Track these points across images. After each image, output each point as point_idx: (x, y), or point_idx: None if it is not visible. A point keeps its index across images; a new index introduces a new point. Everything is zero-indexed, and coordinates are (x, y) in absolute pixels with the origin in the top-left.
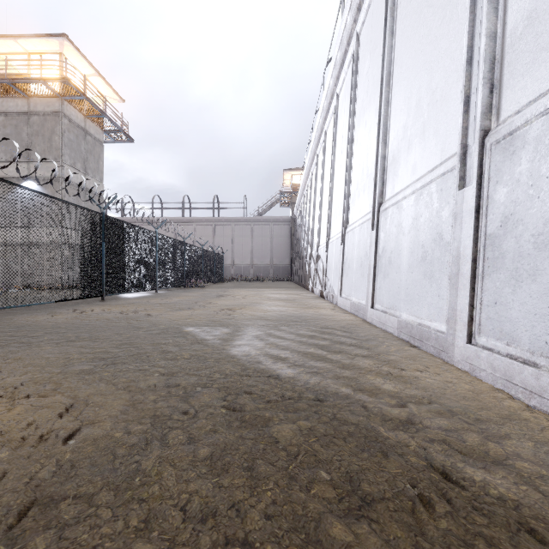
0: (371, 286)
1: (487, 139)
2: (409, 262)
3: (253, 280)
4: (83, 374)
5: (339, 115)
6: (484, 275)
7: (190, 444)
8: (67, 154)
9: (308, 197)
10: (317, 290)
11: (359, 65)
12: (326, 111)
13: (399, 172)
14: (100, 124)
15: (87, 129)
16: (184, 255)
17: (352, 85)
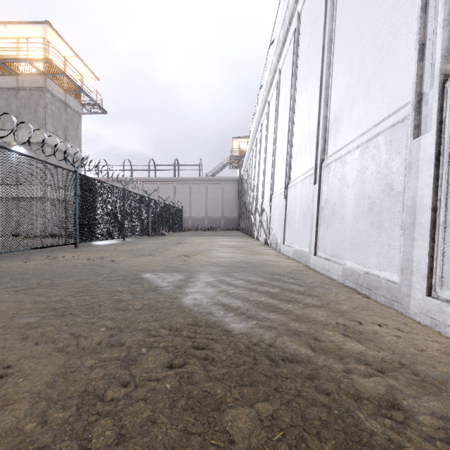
0: (314, 235)
1: (448, 83)
2: (354, 212)
3: (207, 230)
4: (26, 329)
5: (281, 87)
6: (446, 225)
7: (117, 446)
8: (50, 123)
9: (253, 160)
10: (262, 238)
11: (300, 40)
12: (269, 84)
13: (341, 130)
14: (79, 99)
15: (67, 102)
16: (149, 208)
17: (294, 58)
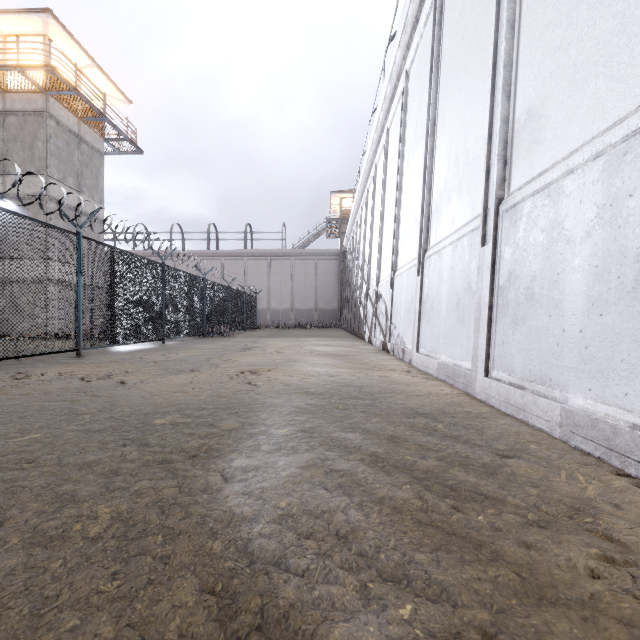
0: (484, 338)
1: None
2: (591, 293)
3: (293, 327)
4: None
5: (409, 98)
6: None
7: None
8: (54, 166)
9: (362, 222)
10: (378, 341)
11: (446, 9)
12: (389, 99)
13: (546, 134)
14: (100, 131)
15: (82, 135)
16: (204, 295)
17: (435, 41)
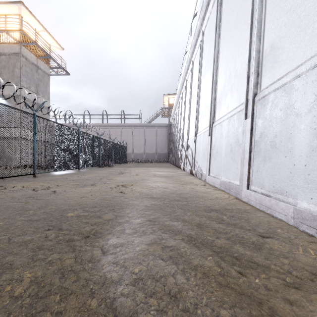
0: (247, 168)
1: None
2: (312, 144)
3: (145, 162)
4: None
5: (204, 45)
6: None
7: None
8: (24, 81)
9: (179, 109)
10: (188, 169)
11: None
12: (193, 46)
13: (282, 57)
14: (48, 63)
15: (39, 65)
16: (100, 146)
17: (218, 14)
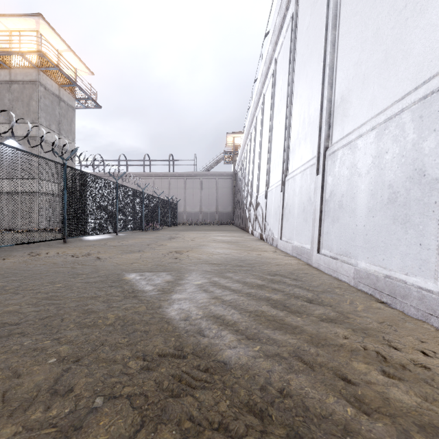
0: (317, 230)
1: None
2: (369, 205)
3: (202, 224)
4: None
5: (277, 77)
6: None
7: None
8: (43, 117)
9: (248, 154)
10: (257, 233)
11: (299, 24)
12: (264, 75)
13: (350, 112)
14: (73, 93)
15: (61, 96)
16: (143, 202)
17: (292, 43)
